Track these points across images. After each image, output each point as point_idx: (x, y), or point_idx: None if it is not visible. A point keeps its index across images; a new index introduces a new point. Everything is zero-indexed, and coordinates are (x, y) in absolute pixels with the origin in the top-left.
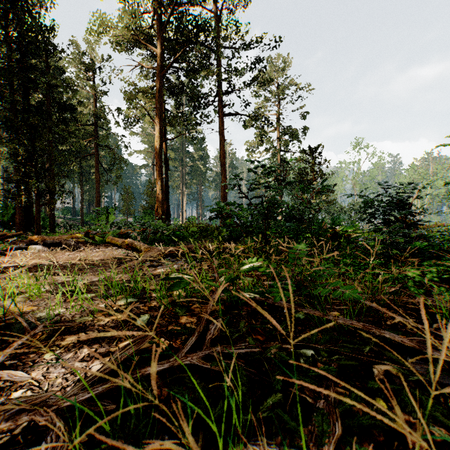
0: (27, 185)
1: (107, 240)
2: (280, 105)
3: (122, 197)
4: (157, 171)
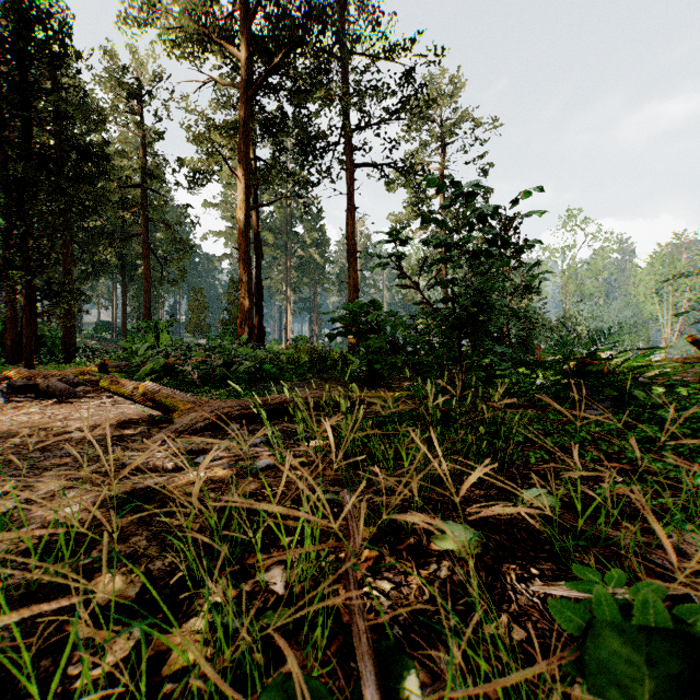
0: (10, 281)
1: (102, 385)
2: (445, 153)
3: (189, 306)
4: (240, 260)
